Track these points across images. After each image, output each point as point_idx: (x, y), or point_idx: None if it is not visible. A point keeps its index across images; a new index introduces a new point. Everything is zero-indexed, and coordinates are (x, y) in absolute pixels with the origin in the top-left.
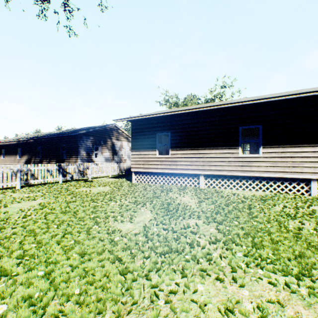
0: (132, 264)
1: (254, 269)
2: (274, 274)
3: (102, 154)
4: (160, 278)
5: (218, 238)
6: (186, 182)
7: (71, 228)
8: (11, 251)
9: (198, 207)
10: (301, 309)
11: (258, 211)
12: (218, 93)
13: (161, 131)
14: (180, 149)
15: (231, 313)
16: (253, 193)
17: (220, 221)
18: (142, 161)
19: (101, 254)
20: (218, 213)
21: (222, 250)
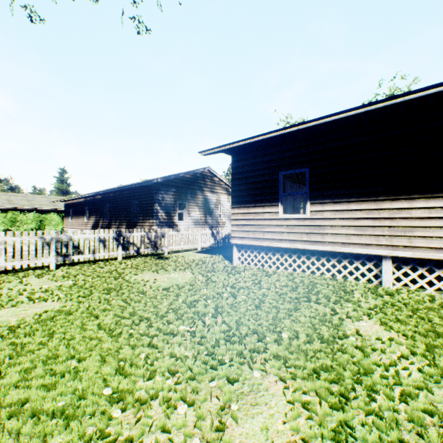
0: None
1: None
2: None
3: (188, 215)
4: None
5: None
6: (346, 270)
7: None
8: None
9: (438, 380)
10: None
11: None
12: None
13: (289, 167)
14: (330, 202)
15: None
16: None
17: None
18: (252, 226)
19: None
20: None
21: None
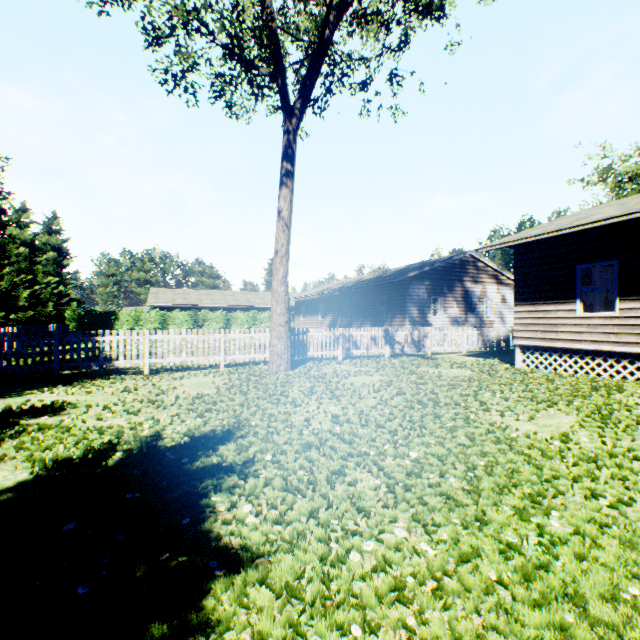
0: (549, 462)
1: None
2: None
3: (444, 312)
4: (598, 485)
5: None
6: None
7: (439, 412)
8: (388, 419)
9: None
10: None
11: None
12: None
13: (591, 259)
14: None
15: None
16: None
17: None
18: (540, 325)
19: (495, 444)
20: None
21: None
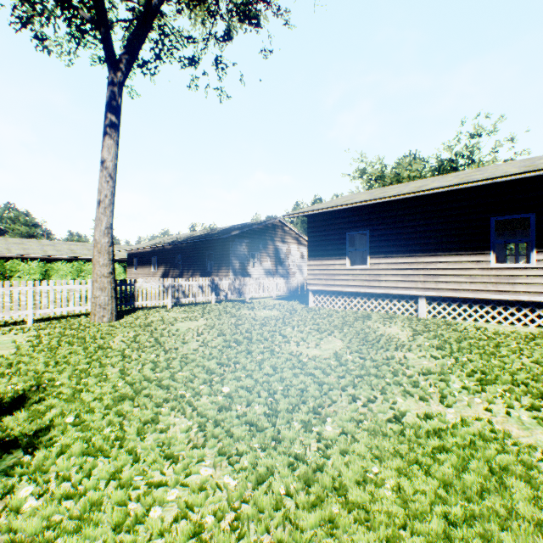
0: (327, 378)
1: (471, 399)
2: (496, 406)
3: (260, 265)
4: (357, 390)
5: (431, 370)
6: (395, 307)
7: (251, 348)
8: (208, 359)
9: (410, 340)
10: (513, 429)
11: (509, 350)
12: (465, 147)
13: (354, 229)
14: (384, 256)
15: (430, 420)
16: (516, 328)
17: (440, 356)
18: (324, 275)
19: (292, 369)
20: (440, 348)
21: (434, 381)
